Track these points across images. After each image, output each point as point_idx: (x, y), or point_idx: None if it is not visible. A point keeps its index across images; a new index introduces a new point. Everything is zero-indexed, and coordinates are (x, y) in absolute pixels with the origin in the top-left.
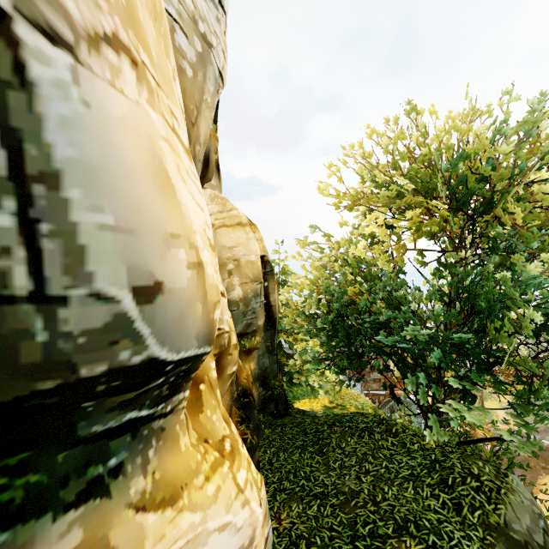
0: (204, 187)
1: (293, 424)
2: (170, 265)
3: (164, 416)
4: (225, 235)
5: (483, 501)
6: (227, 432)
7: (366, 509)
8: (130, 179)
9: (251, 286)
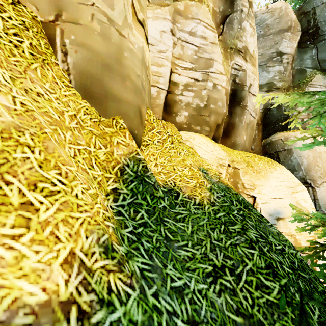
0: None
1: None
2: None
3: None
4: None
5: None
6: None
7: None
8: (325, 198)
9: None
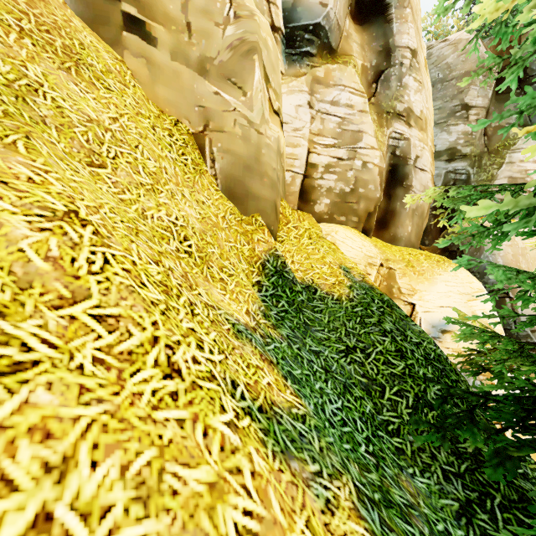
0: None
1: None
2: None
3: None
4: None
5: None
6: None
7: None
8: (530, 312)
9: None
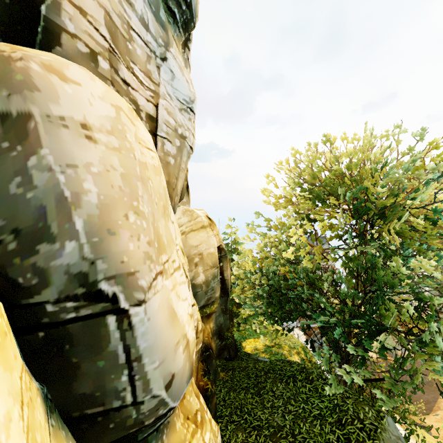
0: (178, 205)
1: (241, 368)
2: (177, 361)
3: (169, 416)
4: (192, 237)
5: (365, 437)
6: (198, 406)
7: (287, 439)
8: (162, 335)
9: (211, 271)
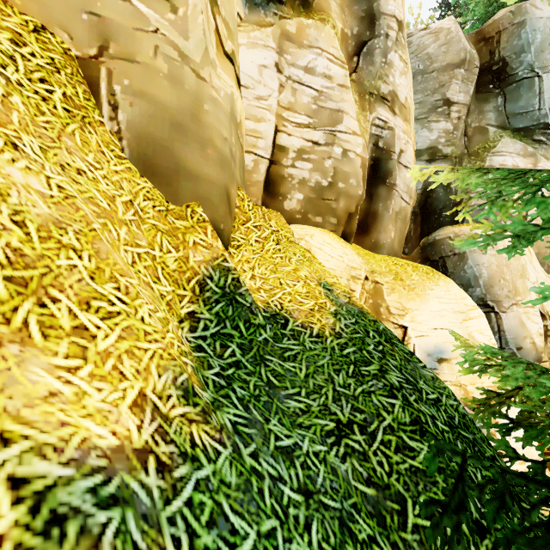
0: None
1: None
2: (524, 343)
3: None
4: None
5: None
6: None
7: None
8: (515, 328)
9: None
